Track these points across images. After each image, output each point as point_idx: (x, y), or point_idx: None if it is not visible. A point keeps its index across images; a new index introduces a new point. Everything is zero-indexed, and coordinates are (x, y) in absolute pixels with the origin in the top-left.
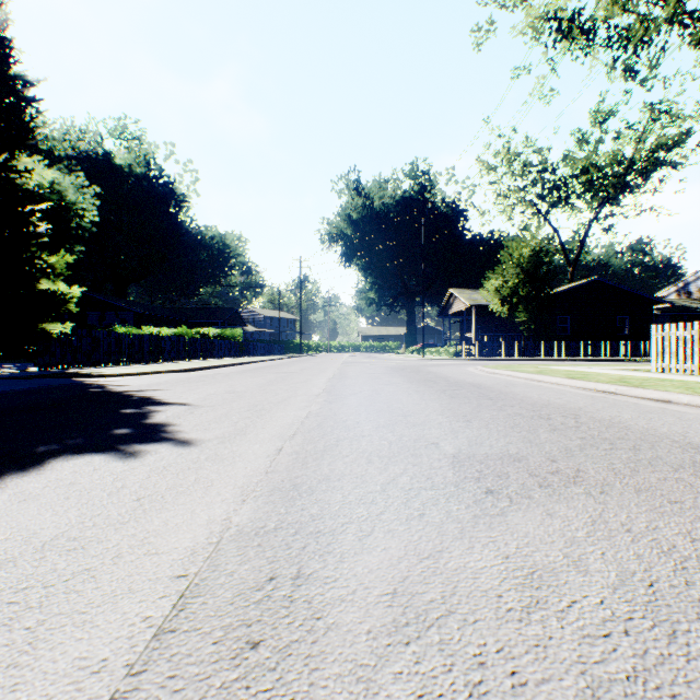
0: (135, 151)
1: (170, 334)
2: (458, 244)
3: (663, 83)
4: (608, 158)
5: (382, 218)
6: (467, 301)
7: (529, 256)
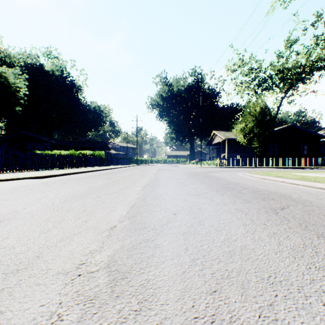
0: (55, 64)
1: (65, 153)
2: (216, 109)
3: (323, 24)
4: (294, 64)
5: (178, 96)
6: (223, 136)
7: (259, 111)
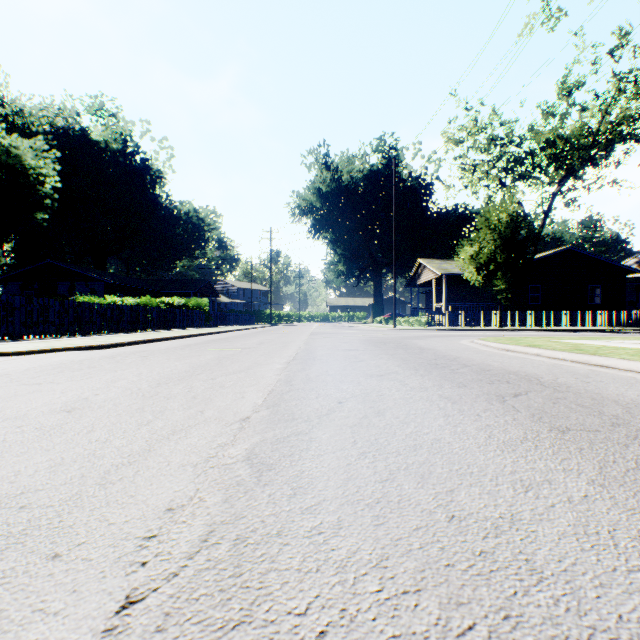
0: (111, 128)
1: (133, 303)
2: (425, 216)
3: (633, 52)
4: (576, 129)
5: (350, 191)
6: (437, 270)
7: (507, 221)
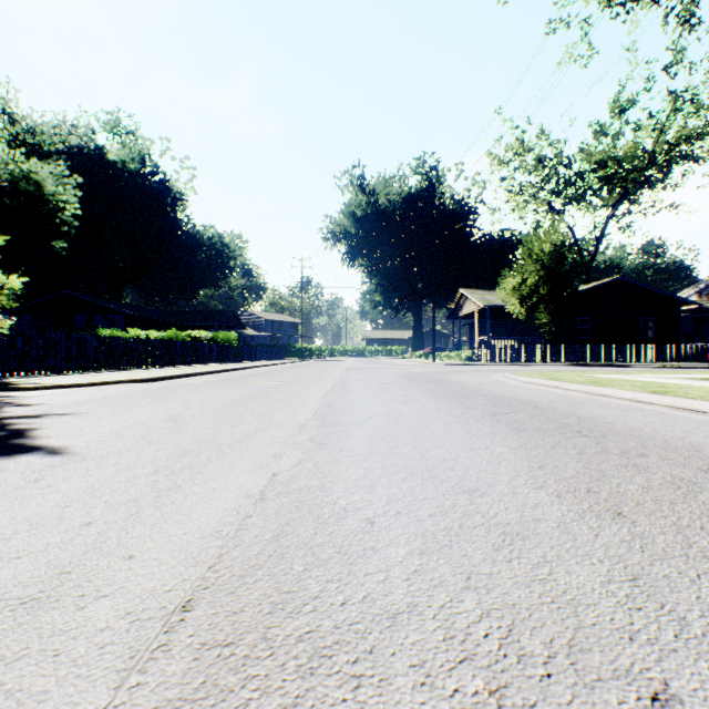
0: (129, 146)
1: (158, 337)
2: (468, 243)
3: (688, 69)
4: (629, 150)
5: (387, 215)
6: (480, 302)
7: (551, 251)
